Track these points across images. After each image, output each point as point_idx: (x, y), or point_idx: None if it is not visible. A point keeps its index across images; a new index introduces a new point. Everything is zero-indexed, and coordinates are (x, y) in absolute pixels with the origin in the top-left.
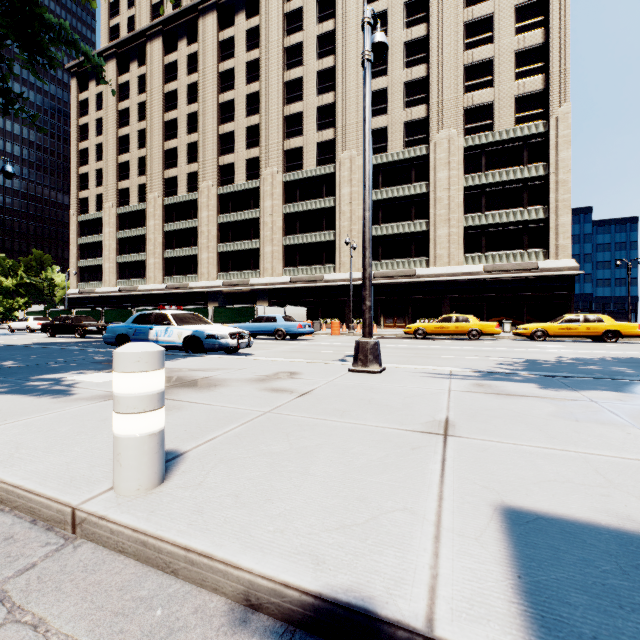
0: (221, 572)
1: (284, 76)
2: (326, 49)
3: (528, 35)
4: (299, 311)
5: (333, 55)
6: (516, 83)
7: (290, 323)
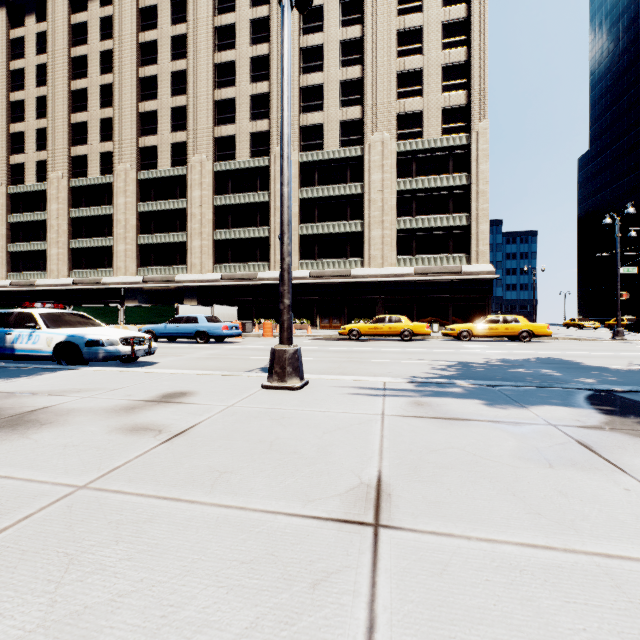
0: None
1: (215, 57)
2: (260, 35)
3: (453, 52)
4: (229, 311)
5: (268, 43)
6: (443, 95)
7: (214, 324)
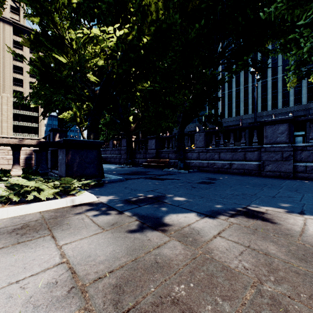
0: None
1: None
2: None
3: (34, 79)
4: None
5: None
6: (30, 90)
7: None
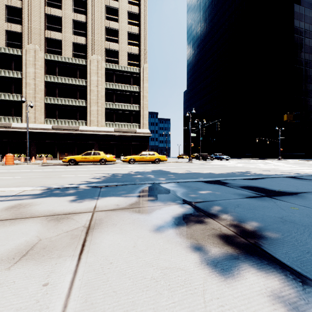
0: None
1: None
2: None
3: (133, 27)
4: None
5: None
6: (128, 46)
7: None
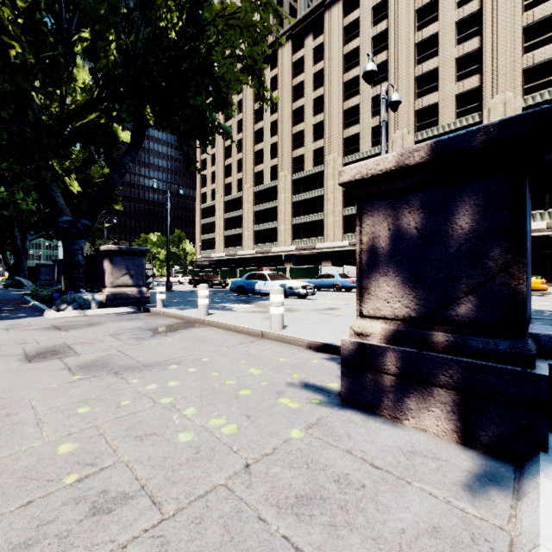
0: (301, 341)
1: (343, 78)
2: (380, 47)
3: None
4: (354, 269)
5: (386, 50)
6: None
7: (344, 279)
